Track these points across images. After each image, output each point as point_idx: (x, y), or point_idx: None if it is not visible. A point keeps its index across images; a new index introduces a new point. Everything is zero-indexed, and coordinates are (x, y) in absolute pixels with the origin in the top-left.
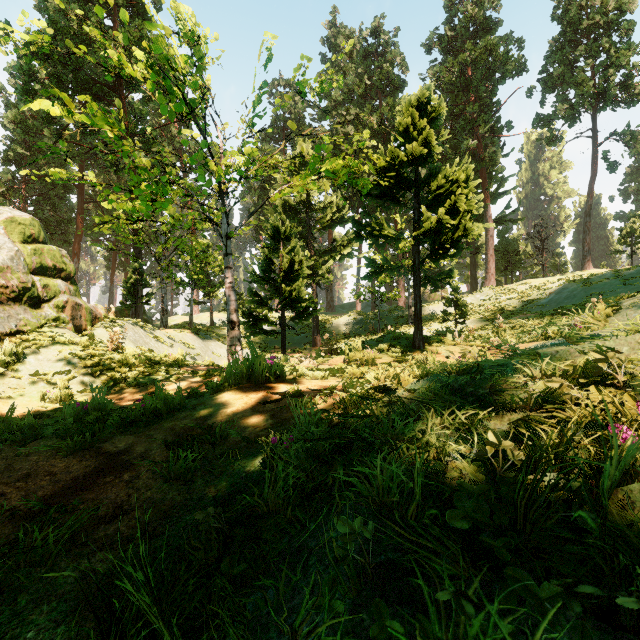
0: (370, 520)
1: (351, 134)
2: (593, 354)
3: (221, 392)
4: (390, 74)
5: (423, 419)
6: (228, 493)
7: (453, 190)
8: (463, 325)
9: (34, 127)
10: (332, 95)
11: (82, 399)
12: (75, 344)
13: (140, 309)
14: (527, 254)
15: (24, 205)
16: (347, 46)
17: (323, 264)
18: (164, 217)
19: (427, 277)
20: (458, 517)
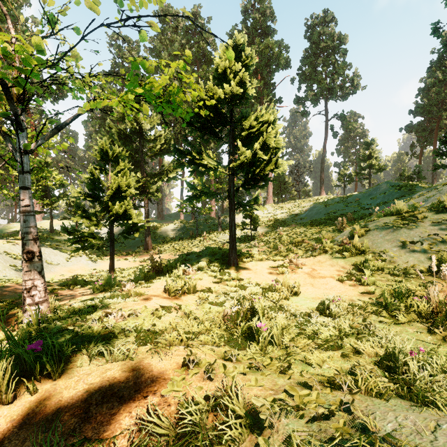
0: None
1: None
2: None
3: None
4: (205, 49)
5: None
6: None
7: (263, 130)
8: (255, 231)
9: None
10: (162, 56)
11: None
12: None
13: None
14: (289, 184)
15: None
16: None
17: (153, 184)
18: None
19: (239, 203)
20: None
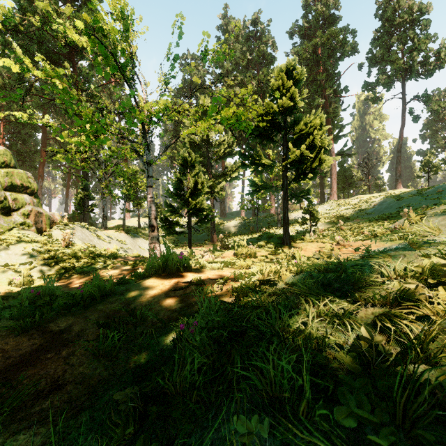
0: (264, 411)
1: (238, 93)
2: (439, 260)
3: (143, 280)
4: (265, 52)
5: (302, 311)
6: (144, 369)
7: (311, 132)
8: (315, 227)
9: (9, 84)
10: (224, 66)
11: (40, 283)
12: (36, 242)
13: (87, 215)
14: (358, 178)
15: (2, 140)
16: (236, 27)
17: (218, 184)
18: (104, 150)
19: (292, 194)
20: (345, 415)
